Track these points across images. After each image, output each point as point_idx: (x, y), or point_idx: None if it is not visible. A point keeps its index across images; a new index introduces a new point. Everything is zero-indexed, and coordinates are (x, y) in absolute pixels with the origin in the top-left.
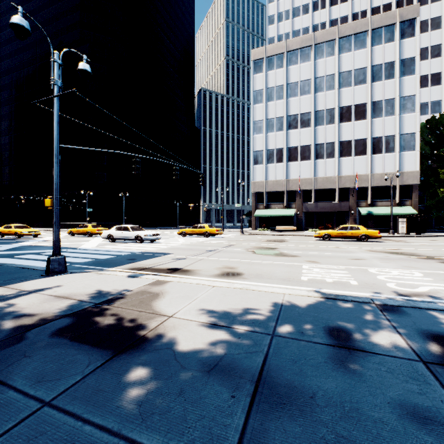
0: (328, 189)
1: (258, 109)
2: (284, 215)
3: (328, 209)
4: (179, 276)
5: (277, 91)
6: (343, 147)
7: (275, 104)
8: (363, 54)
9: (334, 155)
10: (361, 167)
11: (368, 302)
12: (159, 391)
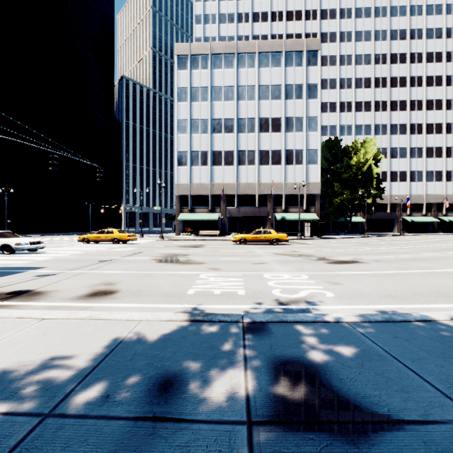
0: (249, 194)
1: (182, 108)
2: (208, 219)
3: (249, 214)
4: (13, 304)
5: (202, 92)
6: (262, 156)
7: (199, 105)
8: (278, 72)
9: (254, 162)
10: (277, 176)
11: (236, 321)
12: None
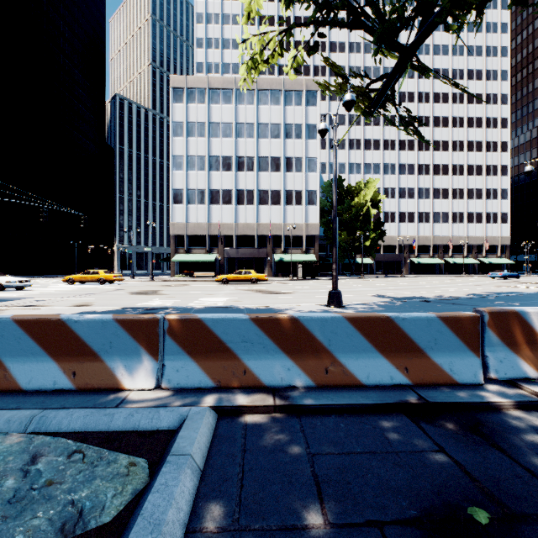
0: (249, 235)
1: (178, 143)
2: (205, 260)
3: (248, 255)
4: None
5: (199, 127)
6: (261, 196)
7: (196, 141)
8: (278, 111)
9: (253, 202)
10: (277, 216)
11: (145, 308)
12: None
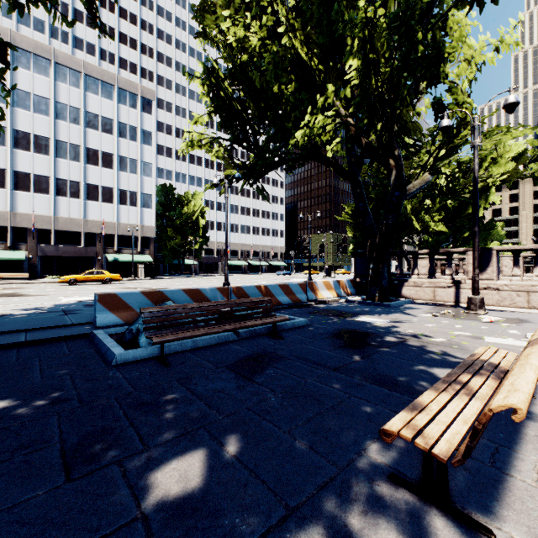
0: (73, 231)
1: None
2: (9, 259)
3: (73, 253)
4: None
5: None
6: (90, 190)
7: None
8: (110, 105)
9: (79, 195)
10: (109, 215)
11: None
12: (31, 315)
